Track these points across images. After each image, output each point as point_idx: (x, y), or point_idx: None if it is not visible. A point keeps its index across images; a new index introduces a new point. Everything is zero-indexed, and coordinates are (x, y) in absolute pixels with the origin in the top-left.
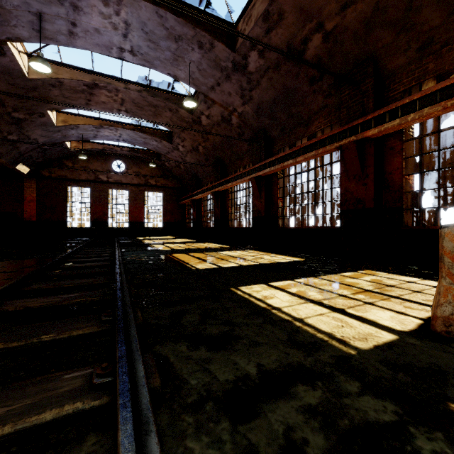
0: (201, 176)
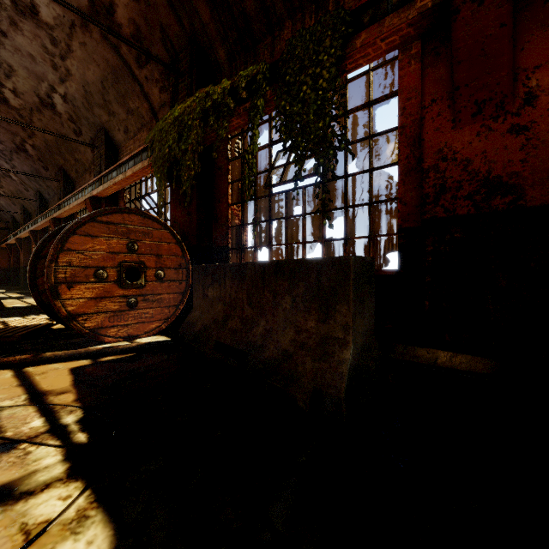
0: (18, 219)
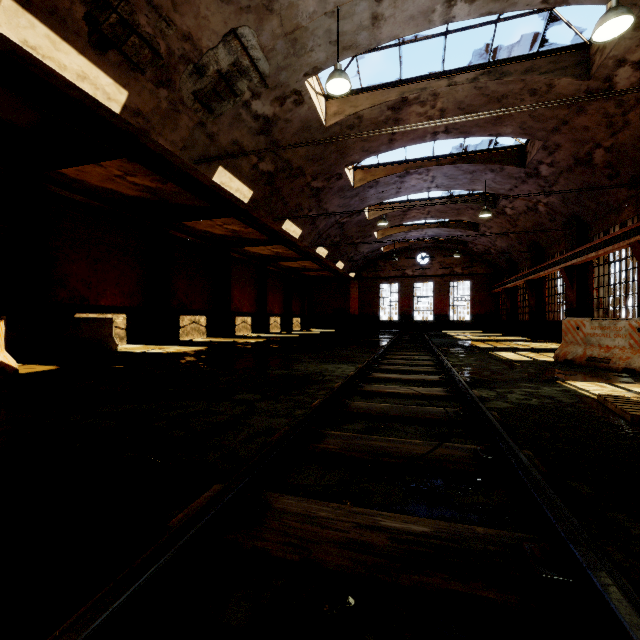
0: (516, 260)
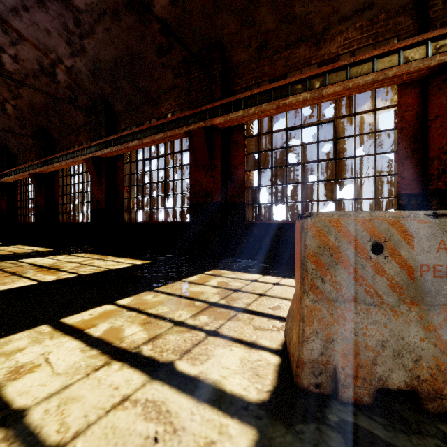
0: (16, 150)
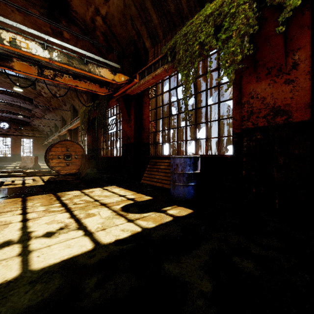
0: (49, 133)
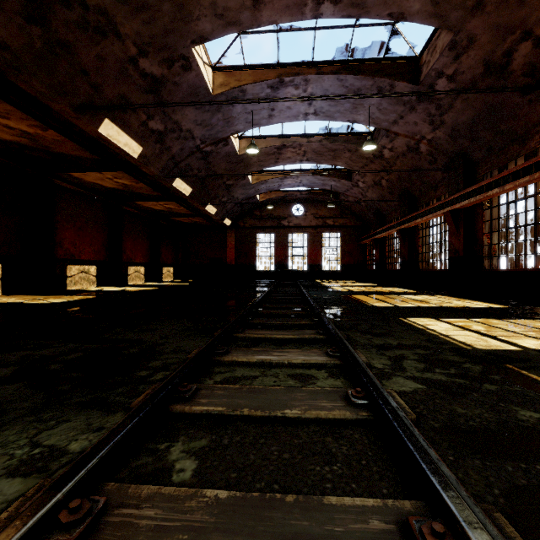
0: (385, 211)
